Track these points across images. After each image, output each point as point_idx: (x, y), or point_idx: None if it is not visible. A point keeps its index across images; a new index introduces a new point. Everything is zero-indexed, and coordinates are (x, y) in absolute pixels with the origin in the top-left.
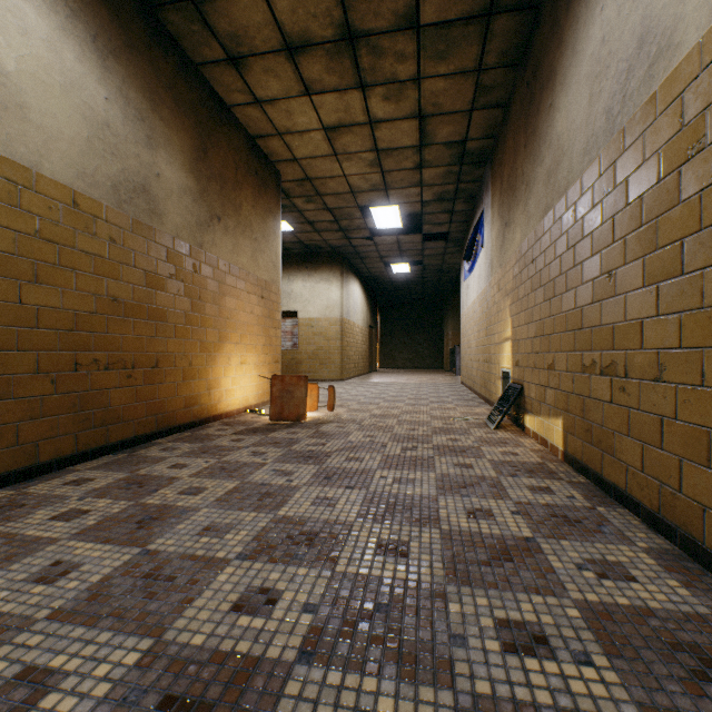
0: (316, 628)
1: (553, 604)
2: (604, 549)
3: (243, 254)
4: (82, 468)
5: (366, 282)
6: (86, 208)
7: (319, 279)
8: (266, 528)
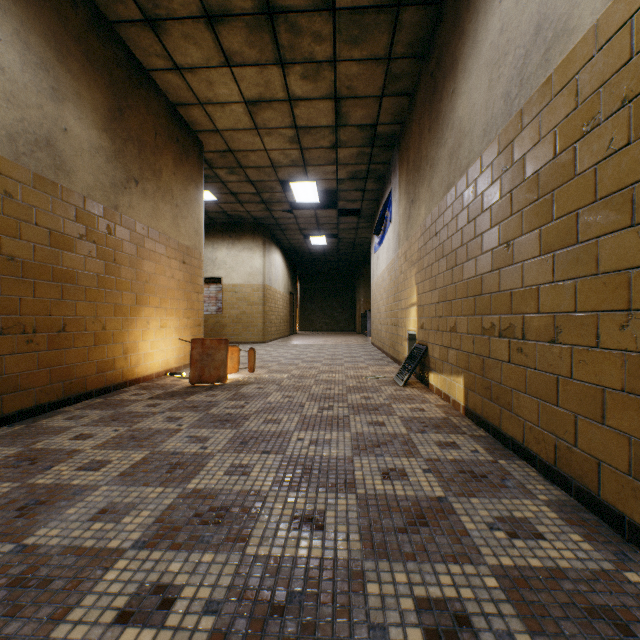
0: (218, 635)
1: (471, 574)
2: (510, 504)
3: (163, 218)
4: None
5: (287, 252)
6: None
7: (243, 248)
8: (172, 506)
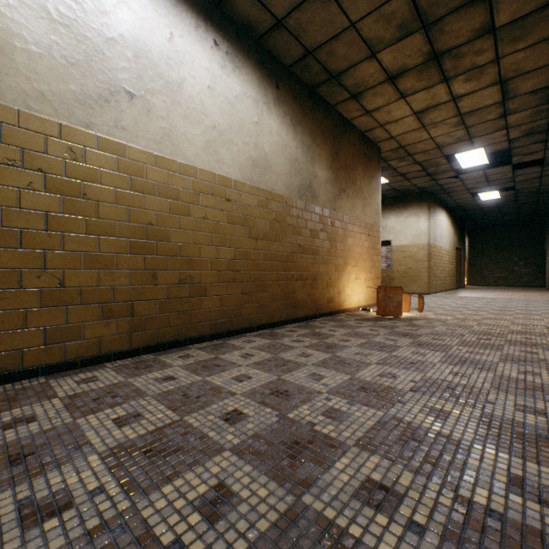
0: (416, 386)
1: None
2: None
3: (356, 209)
4: (289, 326)
5: (452, 210)
6: (289, 203)
7: (408, 215)
8: (386, 357)
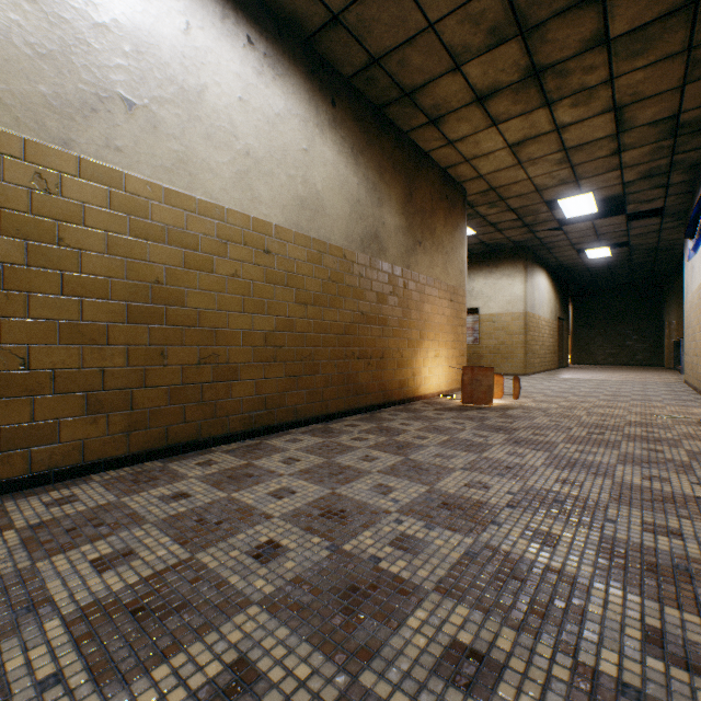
0: (515, 500)
1: (698, 525)
2: None
3: (436, 267)
4: (349, 419)
5: (554, 271)
6: (348, 258)
7: (500, 275)
8: (475, 460)
